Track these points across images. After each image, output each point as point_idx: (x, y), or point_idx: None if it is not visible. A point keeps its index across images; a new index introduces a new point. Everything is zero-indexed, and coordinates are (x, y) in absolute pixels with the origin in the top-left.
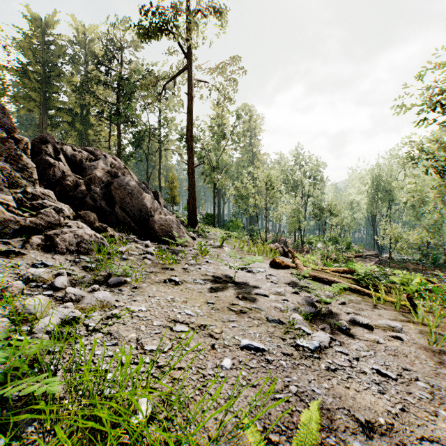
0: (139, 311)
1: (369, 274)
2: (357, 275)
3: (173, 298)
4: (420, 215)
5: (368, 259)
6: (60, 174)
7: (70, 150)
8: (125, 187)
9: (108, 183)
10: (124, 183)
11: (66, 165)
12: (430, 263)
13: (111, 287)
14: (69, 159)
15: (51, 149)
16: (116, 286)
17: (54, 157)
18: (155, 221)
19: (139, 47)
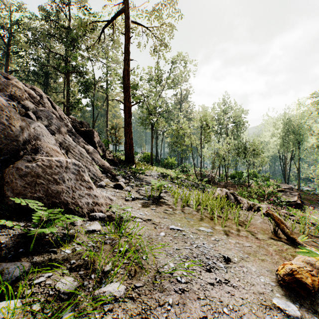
0: None
1: None
2: None
3: None
4: None
5: (289, 193)
6: None
7: None
8: None
9: None
10: None
11: None
12: None
13: None
14: None
15: None
16: None
17: None
18: (20, 168)
19: None
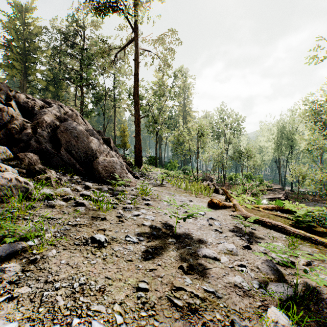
0: None
1: (310, 216)
2: (296, 217)
3: (85, 283)
4: (315, 158)
5: (277, 192)
6: (8, 118)
7: (23, 98)
8: (71, 130)
9: (55, 127)
10: (70, 127)
11: (17, 111)
12: (324, 195)
13: None
14: (21, 105)
15: (3, 96)
16: (3, 260)
17: (5, 102)
18: (99, 162)
19: (98, 26)
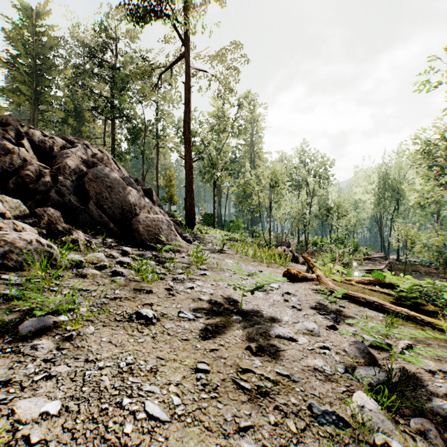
0: (38, 419)
1: (417, 290)
2: (398, 291)
3: (133, 362)
4: (430, 215)
5: (378, 262)
6: (20, 162)
7: (39, 136)
8: (102, 178)
9: (82, 174)
10: (102, 174)
11: (31, 152)
12: (442, 266)
13: (20, 340)
14: (36, 145)
15: (12, 133)
16: (32, 337)
17: (15, 142)
18: (140, 221)
19: (135, 37)
